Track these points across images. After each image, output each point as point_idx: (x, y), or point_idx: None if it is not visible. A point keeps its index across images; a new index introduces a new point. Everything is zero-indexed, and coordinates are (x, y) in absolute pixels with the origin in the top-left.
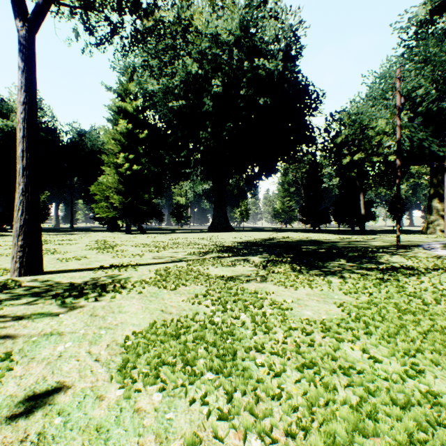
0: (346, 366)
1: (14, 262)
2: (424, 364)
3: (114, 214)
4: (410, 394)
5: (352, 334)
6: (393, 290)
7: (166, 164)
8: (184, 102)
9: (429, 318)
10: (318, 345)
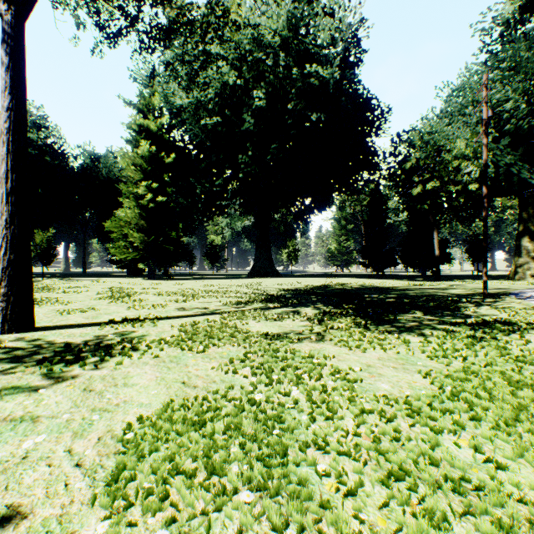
0: (457, 478)
1: None
2: None
3: (134, 255)
4: None
5: (454, 421)
6: (494, 353)
7: (198, 194)
8: (219, 119)
9: None
10: (406, 438)
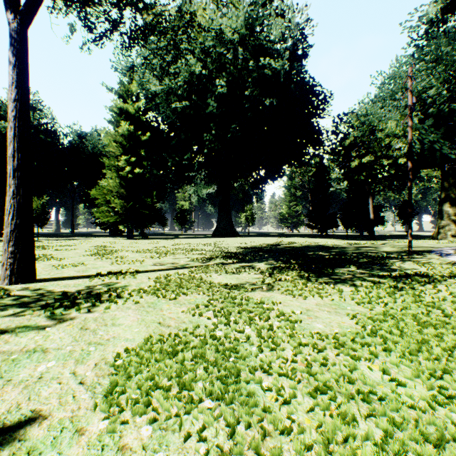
0: (366, 391)
1: (5, 269)
2: (453, 388)
3: (115, 218)
4: (443, 426)
5: (370, 351)
6: (409, 300)
7: (169, 167)
8: (187, 103)
9: (452, 332)
10: (331, 364)
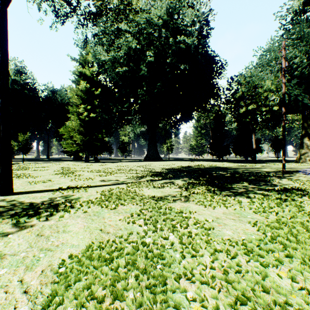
0: (283, 304)
1: None
2: None
3: (77, 148)
4: None
5: (275, 258)
6: (294, 210)
7: (114, 112)
8: (126, 68)
9: None
10: (245, 271)
